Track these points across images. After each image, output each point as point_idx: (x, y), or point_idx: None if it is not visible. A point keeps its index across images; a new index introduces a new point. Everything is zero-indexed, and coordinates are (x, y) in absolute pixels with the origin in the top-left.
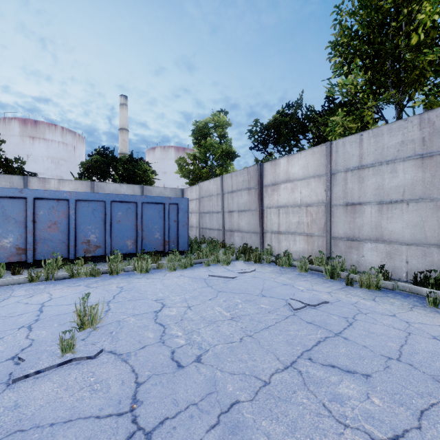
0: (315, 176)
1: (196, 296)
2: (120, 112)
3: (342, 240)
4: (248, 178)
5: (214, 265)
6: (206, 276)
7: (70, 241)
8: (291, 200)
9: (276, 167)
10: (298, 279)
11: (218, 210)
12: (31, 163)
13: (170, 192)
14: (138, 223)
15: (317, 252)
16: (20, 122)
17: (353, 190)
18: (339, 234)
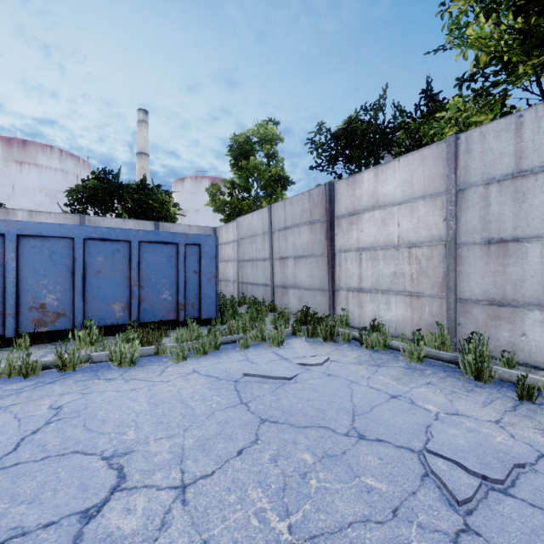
0: (426, 196)
1: (209, 440)
2: (138, 131)
3: (478, 304)
4: (310, 206)
5: (257, 347)
6: (240, 374)
7: (7, 306)
8: (381, 238)
9: (355, 186)
10: (413, 381)
11: (264, 257)
12: (19, 197)
13: (197, 231)
14: (132, 274)
15: (429, 324)
16: (4, 142)
17: (503, 215)
18: (474, 294)
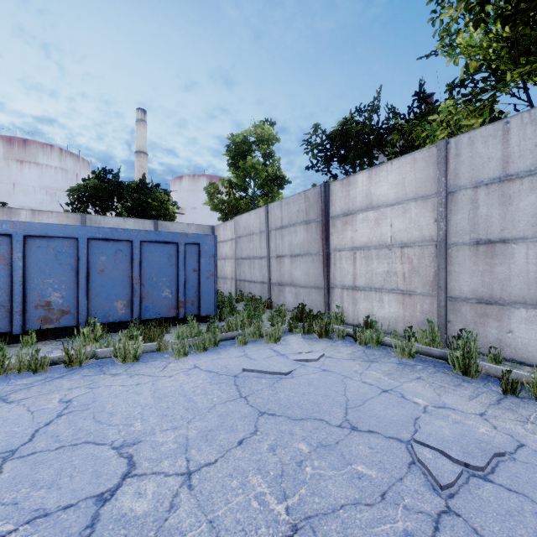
0: (418, 198)
1: (211, 431)
2: (137, 130)
3: (467, 302)
4: (306, 206)
5: (255, 343)
6: (239, 369)
7: (14, 304)
8: (374, 237)
9: (349, 187)
10: (403, 376)
11: (261, 255)
12: (19, 195)
13: (195, 230)
14: (134, 273)
15: (420, 321)
16: (5, 141)
17: (490, 217)
18: (463, 293)
